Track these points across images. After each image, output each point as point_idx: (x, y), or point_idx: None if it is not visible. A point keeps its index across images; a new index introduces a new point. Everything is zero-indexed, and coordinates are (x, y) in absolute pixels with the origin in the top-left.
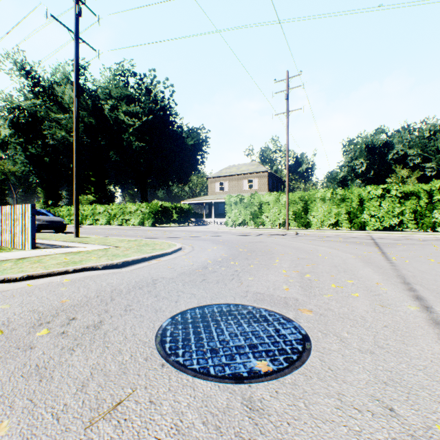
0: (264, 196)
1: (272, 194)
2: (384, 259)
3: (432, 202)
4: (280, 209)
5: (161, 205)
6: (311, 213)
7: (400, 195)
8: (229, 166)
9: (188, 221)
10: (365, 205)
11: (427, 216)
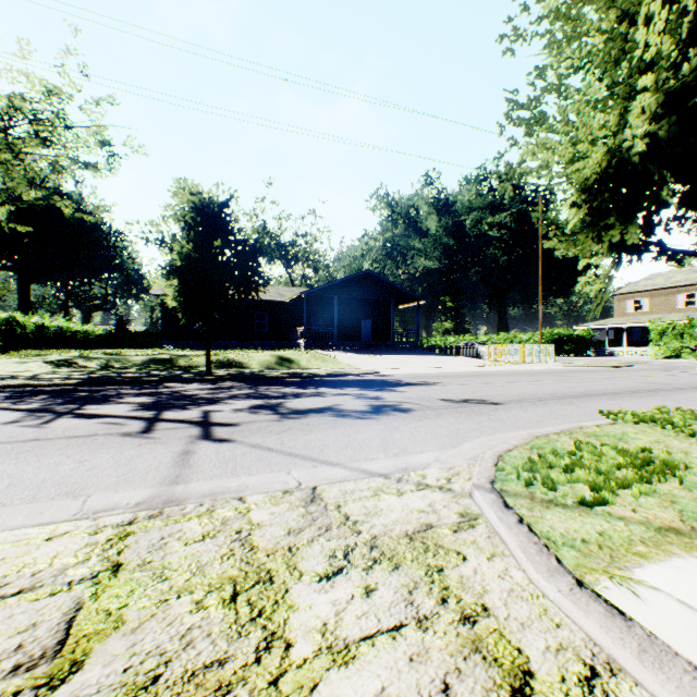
0: None
1: None
2: None
3: None
4: None
5: (554, 333)
6: None
7: None
8: (650, 276)
9: (585, 350)
10: None
11: None
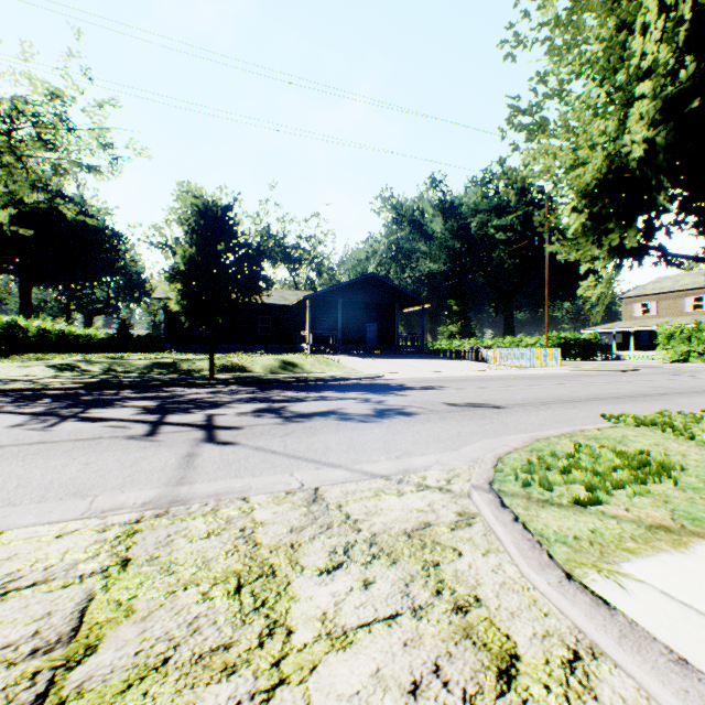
0: None
1: None
2: None
3: None
4: None
5: (561, 337)
6: None
7: None
8: (658, 279)
9: (591, 354)
10: None
11: None
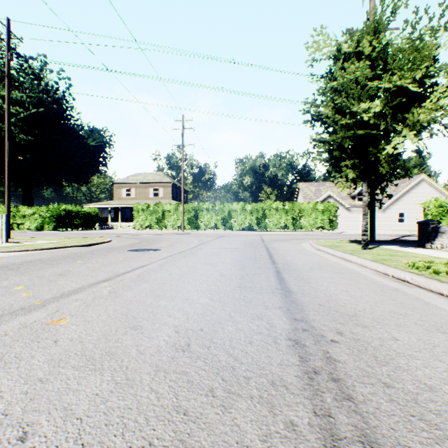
0: (166, 206)
1: (173, 204)
2: (210, 240)
3: (265, 213)
4: (179, 216)
5: (64, 209)
6: (200, 219)
7: (250, 209)
8: (136, 174)
9: (92, 225)
10: (232, 214)
11: (263, 222)
